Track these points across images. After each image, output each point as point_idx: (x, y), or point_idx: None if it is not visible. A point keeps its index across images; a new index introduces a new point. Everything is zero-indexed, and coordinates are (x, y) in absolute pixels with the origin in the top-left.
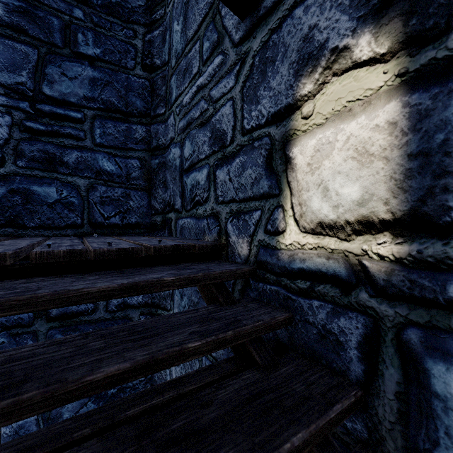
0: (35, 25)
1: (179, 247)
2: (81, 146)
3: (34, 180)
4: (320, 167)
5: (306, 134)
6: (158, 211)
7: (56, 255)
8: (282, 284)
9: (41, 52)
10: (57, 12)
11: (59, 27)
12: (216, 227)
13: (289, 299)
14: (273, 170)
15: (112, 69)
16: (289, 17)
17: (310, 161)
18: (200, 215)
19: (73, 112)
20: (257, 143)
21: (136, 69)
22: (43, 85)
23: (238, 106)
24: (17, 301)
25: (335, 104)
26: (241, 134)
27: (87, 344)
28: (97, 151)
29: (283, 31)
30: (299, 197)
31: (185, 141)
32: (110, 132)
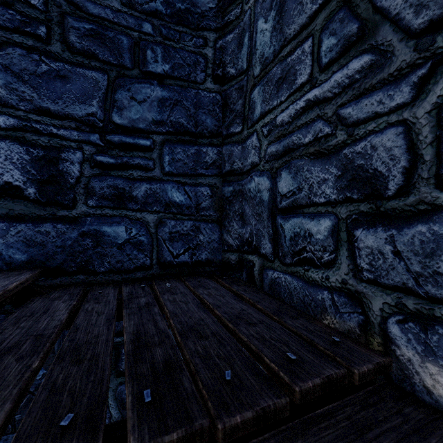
0: (104, 47)
1: (331, 379)
2: (149, 177)
3: (104, 219)
4: None
5: None
6: (232, 248)
7: None
8: None
9: (111, 77)
10: (126, 29)
11: (128, 46)
12: (354, 313)
13: None
14: None
15: (181, 85)
16: None
17: None
18: (314, 281)
19: (142, 139)
20: None
21: (207, 82)
22: (113, 113)
23: (422, 137)
24: None
25: None
26: (432, 186)
27: None
28: (166, 181)
29: None
30: None
31: (281, 171)
32: (179, 158)
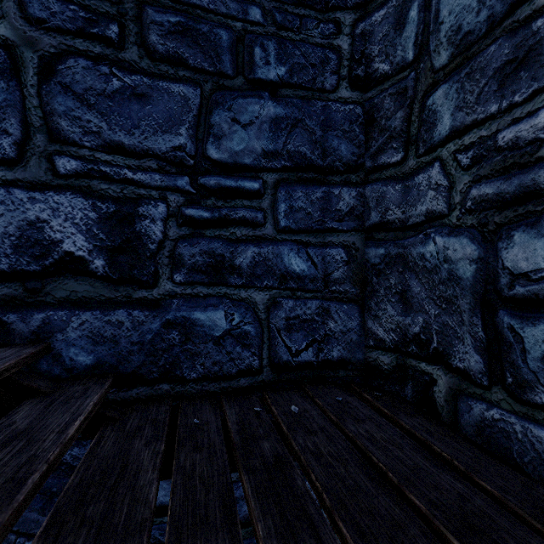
0: (196, 48)
1: None
2: (258, 237)
3: (195, 301)
4: None
5: None
6: (383, 345)
7: None
8: None
9: (205, 91)
10: (226, 19)
11: (228, 43)
12: None
13: None
14: None
15: (302, 96)
16: None
17: None
18: None
19: (248, 180)
20: None
21: (340, 89)
22: (207, 144)
23: None
24: None
25: None
26: None
27: None
28: (281, 242)
29: None
30: None
31: (512, 231)
32: (300, 206)
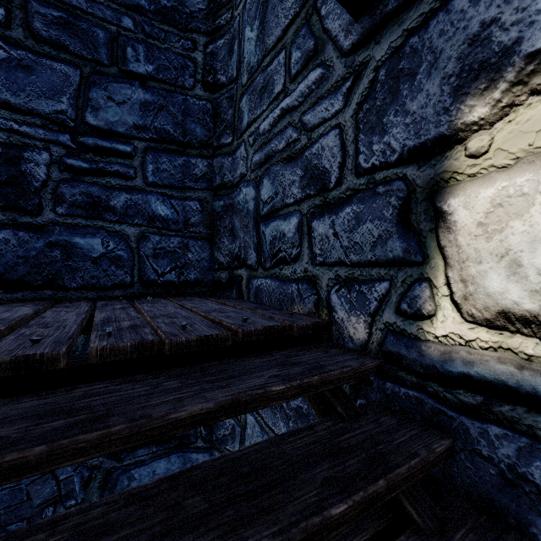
0: (76, 39)
1: (273, 329)
2: (130, 187)
3: (76, 230)
4: (505, 230)
5: (476, 180)
6: (223, 266)
7: (121, 350)
8: (428, 391)
9: (84, 73)
10: (103, 22)
11: (104, 40)
12: (311, 296)
13: (443, 415)
14: (412, 228)
15: (167, 89)
16: (441, 11)
17: (483, 220)
18: (286, 277)
19: (122, 144)
20: (383, 188)
21: (196, 89)
22: (86, 112)
23: (348, 136)
24: (84, 442)
25: (534, 137)
26: (353, 175)
27: (181, 503)
28: (149, 192)
29: (430, 31)
30: (462, 270)
31: (263, 179)
32: (165, 168)
